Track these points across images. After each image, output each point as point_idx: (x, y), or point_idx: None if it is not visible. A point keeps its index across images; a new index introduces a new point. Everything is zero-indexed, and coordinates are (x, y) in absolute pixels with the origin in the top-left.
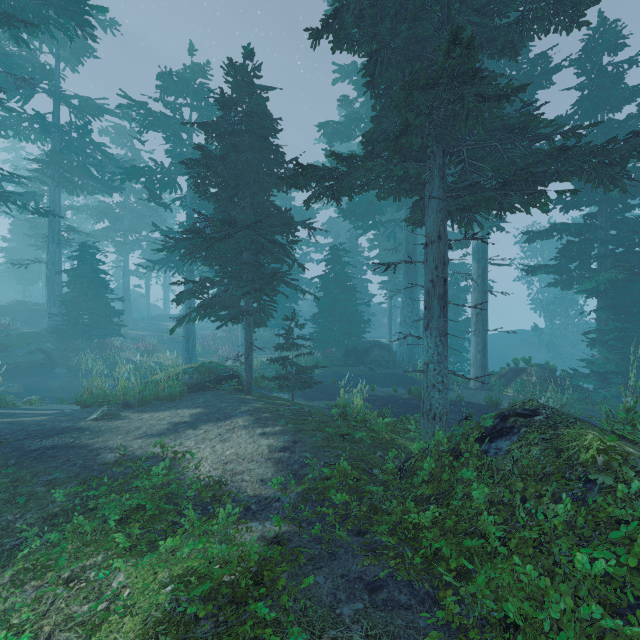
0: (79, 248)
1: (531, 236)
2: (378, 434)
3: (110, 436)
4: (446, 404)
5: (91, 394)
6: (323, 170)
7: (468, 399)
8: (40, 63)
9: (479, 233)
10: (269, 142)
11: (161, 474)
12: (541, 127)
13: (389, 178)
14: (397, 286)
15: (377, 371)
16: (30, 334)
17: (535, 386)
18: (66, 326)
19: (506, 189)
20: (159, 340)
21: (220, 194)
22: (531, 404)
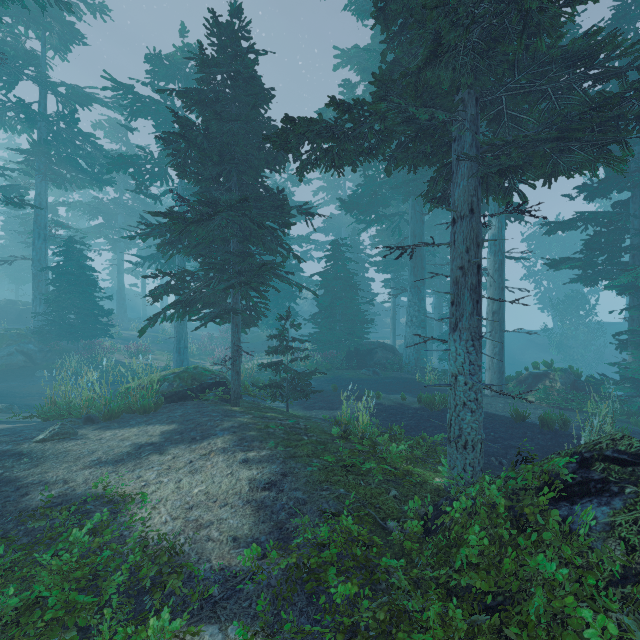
0: (65, 243)
1: (552, 227)
2: (391, 465)
3: (52, 465)
4: (480, 428)
5: (55, 405)
6: (320, 123)
7: (485, 408)
8: (26, 49)
9: (496, 223)
10: (258, 109)
11: (93, 533)
12: (615, 56)
13: (402, 145)
14: (401, 284)
15: (382, 375)
16: (11, 335)
17: (560, 393)
18: (51, 326)
19: (570, 138)
20: (153, 341)
21: (202, 173)
22: (628, 444)
